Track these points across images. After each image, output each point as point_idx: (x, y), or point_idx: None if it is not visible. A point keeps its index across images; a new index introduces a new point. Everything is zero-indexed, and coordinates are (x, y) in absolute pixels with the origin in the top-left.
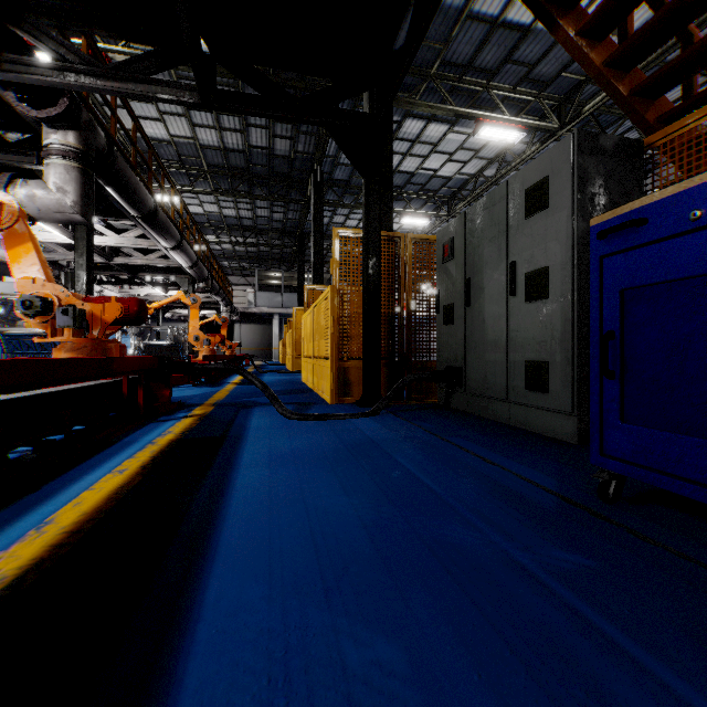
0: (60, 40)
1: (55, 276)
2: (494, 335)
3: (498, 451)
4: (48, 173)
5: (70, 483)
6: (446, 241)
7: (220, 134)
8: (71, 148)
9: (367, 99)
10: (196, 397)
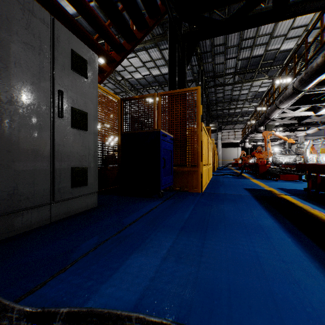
0: None
1: None
2: (33, 144)
3: (135, 210)
4: None
5: None
6: None
7: None
8: None
9: None
10: None
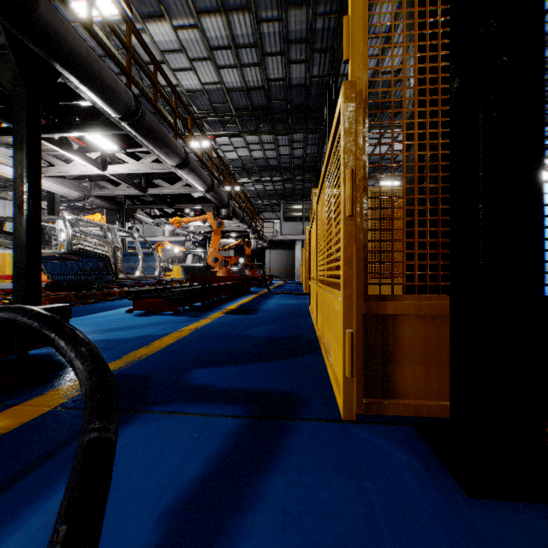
0: None
1: (116, 212)
2: None
3: None
4: None
5: None
6: None
7: (241, 72)
8: None
9: None
10: (125, 343)
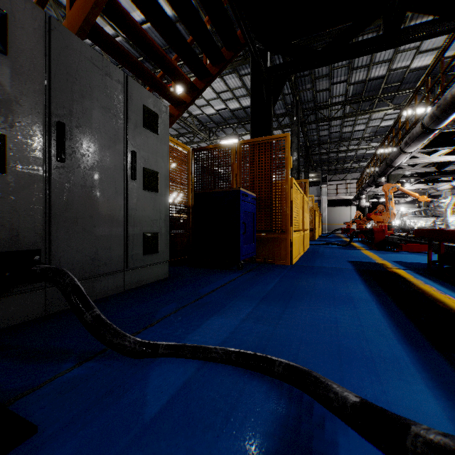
0: None
1: None
2: (110, 209)
3: (212, 281)
4: None
5: None
6: None
7: None
8: None
9: None
10: None
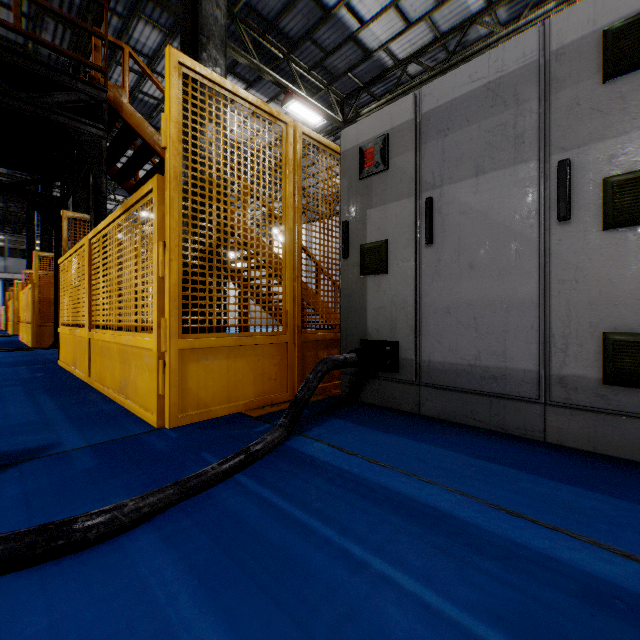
0: None
1: None
2: None
3: None
4: None
5: None
6: None
7: None
8: None
9: None
10: None
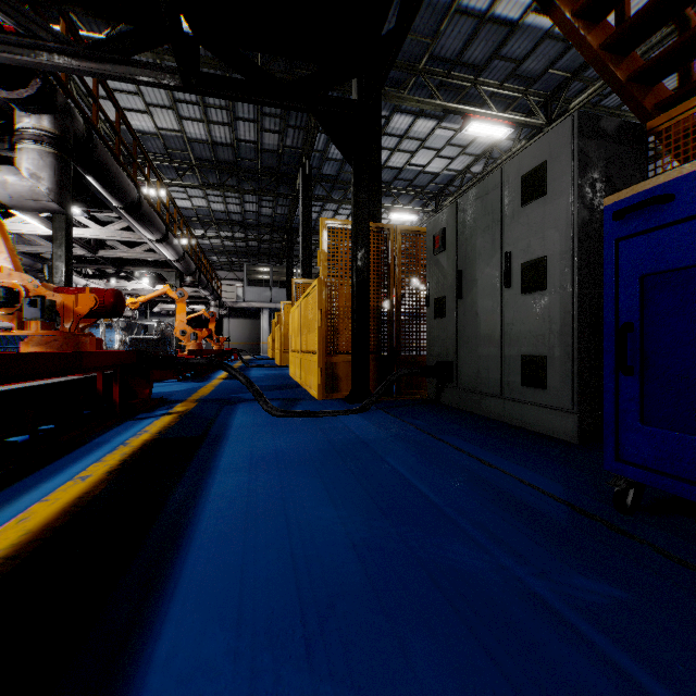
0: (31, 17)
1: (39, 269)
2: (487, 328)
3: (496, 451)
4: (21, 159)
5: (22, 493)
6: (437, 232)
7: (208, 127)
8: (46, 133)
9: (355, 90)
10: (179, 392)
